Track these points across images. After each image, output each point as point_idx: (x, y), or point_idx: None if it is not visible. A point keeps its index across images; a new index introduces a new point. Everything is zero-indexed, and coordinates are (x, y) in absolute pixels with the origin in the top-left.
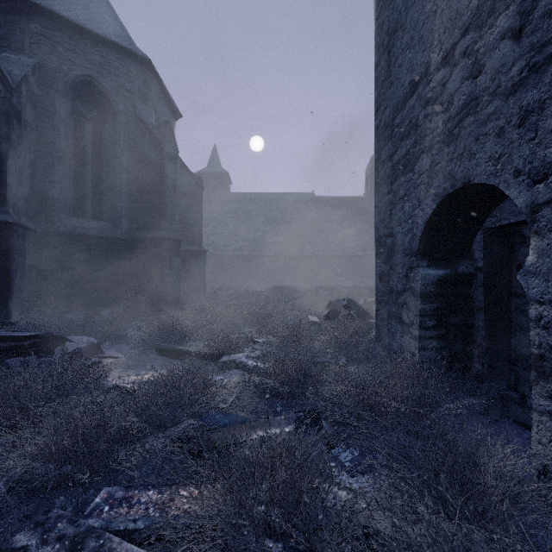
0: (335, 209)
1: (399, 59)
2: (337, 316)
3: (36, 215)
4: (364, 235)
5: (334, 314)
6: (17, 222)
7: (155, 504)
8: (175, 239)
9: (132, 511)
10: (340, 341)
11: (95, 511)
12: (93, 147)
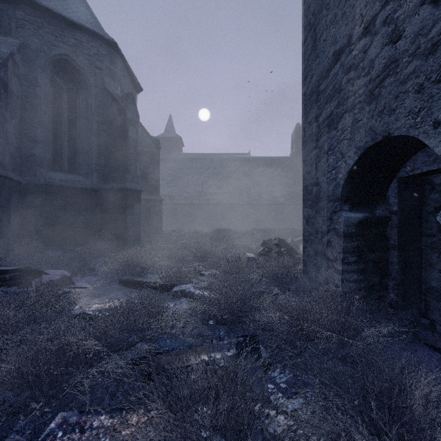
0: (267, 166)
1: (324, 35)
2: (270, 253)
3: (21, 169)
4: (290, 188)
5: (267, 251)
6: (4, 174)
7: (106, 430)
8: (136, 189)
9: (84, 436)
10: (273, 273)
11: (49, 437)
12: (69, 114)
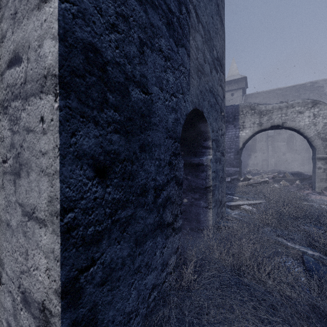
0: None
1: None
2: None
3: None
4: None
5: None
6: None
7: None
8: None
9: None
10: None
11: None
12: None
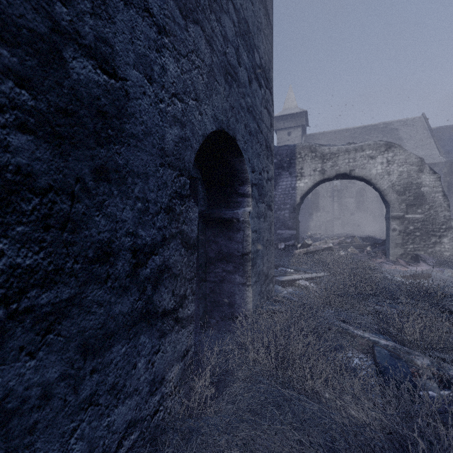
0: None
1: None
2: None
3: None
4: None
5: None
6: None
7: None
8: None
9: None
10: None
11: None
12: None
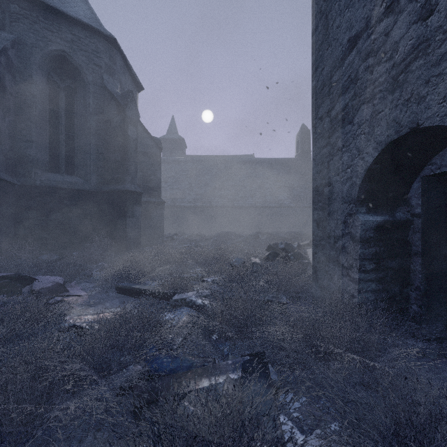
0: (272, 168)
1: (337, 21)
2: (276, 258)
3: (15, 170)
4: (295, 190)
5: (273, 256)
6: None
7: None
8: (136, 191)
9: None
10: (280, 280)
11: None
12: (66, 113)
